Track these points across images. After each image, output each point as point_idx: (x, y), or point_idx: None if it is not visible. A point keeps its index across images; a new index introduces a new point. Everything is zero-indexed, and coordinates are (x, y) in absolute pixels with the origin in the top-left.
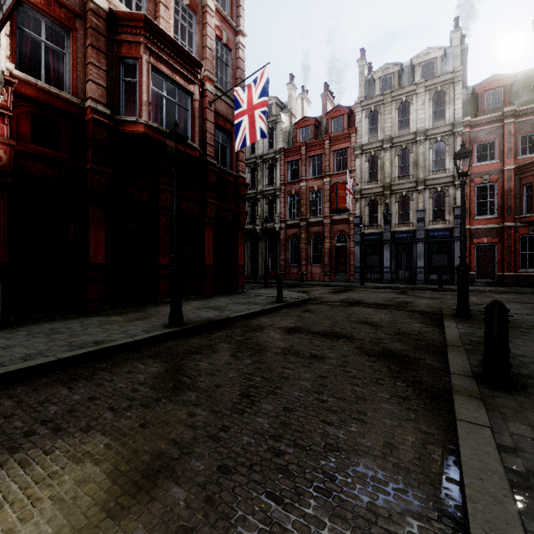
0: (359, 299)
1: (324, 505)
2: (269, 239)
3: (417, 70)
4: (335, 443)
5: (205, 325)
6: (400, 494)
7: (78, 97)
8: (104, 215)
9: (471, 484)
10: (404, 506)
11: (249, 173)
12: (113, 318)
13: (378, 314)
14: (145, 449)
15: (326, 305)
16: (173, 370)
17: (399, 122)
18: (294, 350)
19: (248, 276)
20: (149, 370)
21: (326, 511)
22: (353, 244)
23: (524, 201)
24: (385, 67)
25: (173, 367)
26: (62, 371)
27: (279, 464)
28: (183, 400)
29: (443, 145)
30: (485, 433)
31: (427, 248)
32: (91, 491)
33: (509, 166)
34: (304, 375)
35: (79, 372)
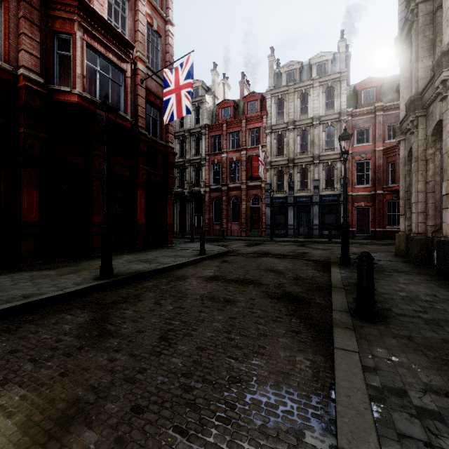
0: (268, 250)
1: (224, 432)
2: (195, 200)
3: (314, 68)
4: (238, 375)
5: (134, 277)
6: (288, 415)
7: (11, 64)
8: (38, 177)
9: (341, 401)
10: (289, 425)
11: (179, 144)
12: (46, 272)
13: (282, 263)
14: (62, 397)
15: (241, 257)
16: (99, 319)
17: (300, 108)
18: (211, 295)
19: (177, 232)
20: (76, 320)
21: (225, 438)
22: (264, 205)
23: (389, 175)
24: (289, 63)
25: (100, 316)
26: None
27: (187, 399)
28: (105, 346)
29: (333, 129)
30: (354, 357)
31: (321, 209)
32: None
33: (379, 148)
34: (217, 318)
35: (4, 326)
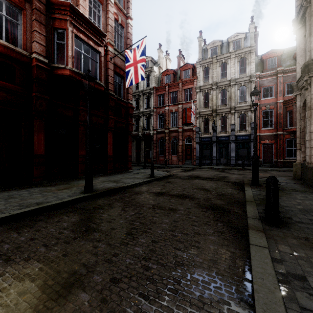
0: (198, 175)
1: (173, 299)
2: (146, 140)
3: (231, 45)
4: (181, 261)
5: (107, 192)
6: (218, 289)
7: (27, 51)
8: (44, 125)
9: (256, 282)
10: (219, 297)
11: (135, 101)
12: (50, 188)
13: (208, 184)
14: (65, 270)
15: (179, 179)
16: (85, 219)
17: (221, 74)
18: (160, 205)
19: (134, 162)
20: (70, 220)
21: (174, 303)
22: (195, 143)
23: (288, 120)
24: (213, 42)
25: (86, 218)
26: (14, 222)
27: (147, 275)
28: (90, 238)
29: (245, 88)
30: (265, 251)
31: (236, 145)
32: (27, 299)
33: (280, 100)
34: (164, 221)
35: (25, 222)
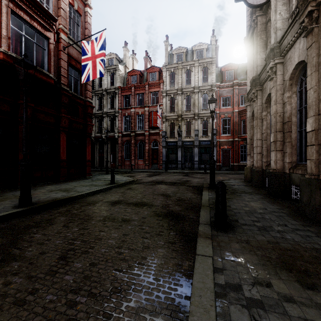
0: (162, 179)
1: None
2: (111, 143)
3: (195, 53)
4: (120, 286)
5: (51, 204)
6: (154, 317)
7: None
8: None
9: (194, 301)
10: None
11: (98, 99)
12: None
13: (170, 189)
14: None
15: (142, 184)
16: (7, 244)
17: (186, 80)
18: (112, 217)
19: (97, 166)
20: None
21: None
22: (161, 147)
23: (242, 128)
24: (178, 48)
25: (9, 241)
26: None
27: (70, 315)
28: (4, 271)
29: (207, 96)
30: (209, 261)
31: (199, 150)
32: None
33: (236, 110)
34: (113, 235)
35: None
